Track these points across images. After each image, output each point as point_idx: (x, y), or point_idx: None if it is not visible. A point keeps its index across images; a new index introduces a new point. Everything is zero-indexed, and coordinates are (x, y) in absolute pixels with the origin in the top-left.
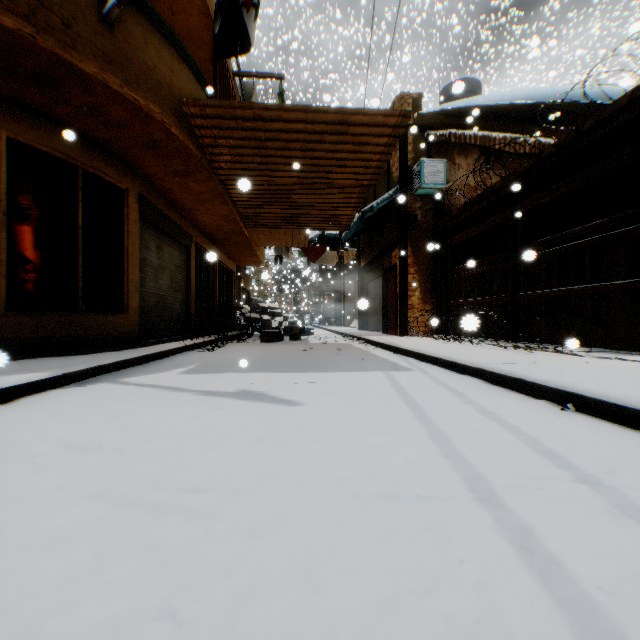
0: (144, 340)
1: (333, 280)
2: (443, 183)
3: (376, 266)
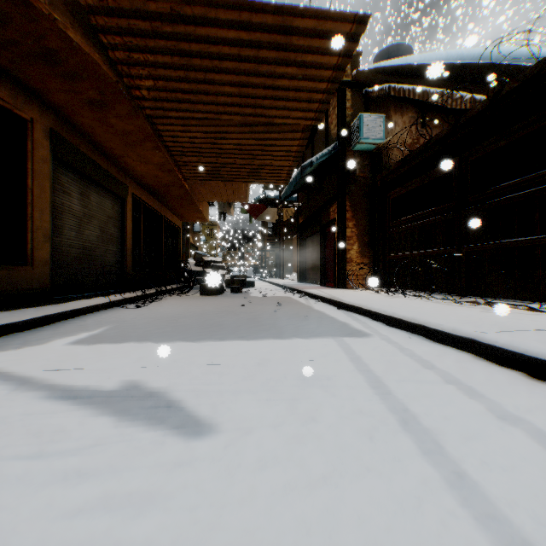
0: (62, 296)
1: (273, 237)
2: (381, 138)
3: (314, 222)
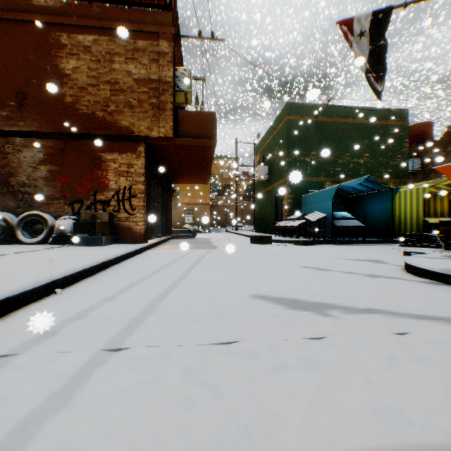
0: None
1: None
2: None
3: None
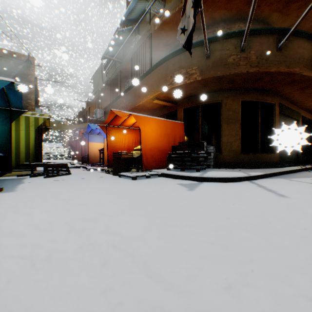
0: (278, 165)
1: None
2: None
3: None
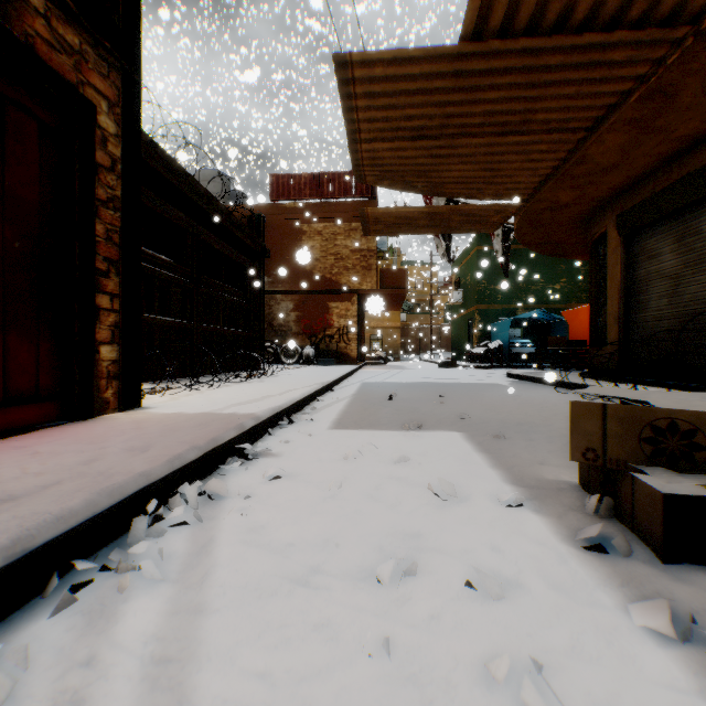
0: (646, 378)
1: None
2: None
3: None
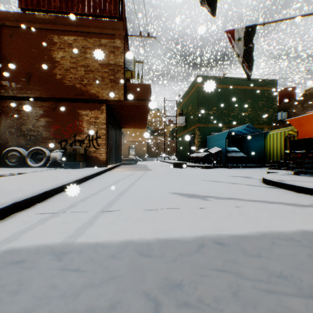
0: None
1: None
2: None
3: None
